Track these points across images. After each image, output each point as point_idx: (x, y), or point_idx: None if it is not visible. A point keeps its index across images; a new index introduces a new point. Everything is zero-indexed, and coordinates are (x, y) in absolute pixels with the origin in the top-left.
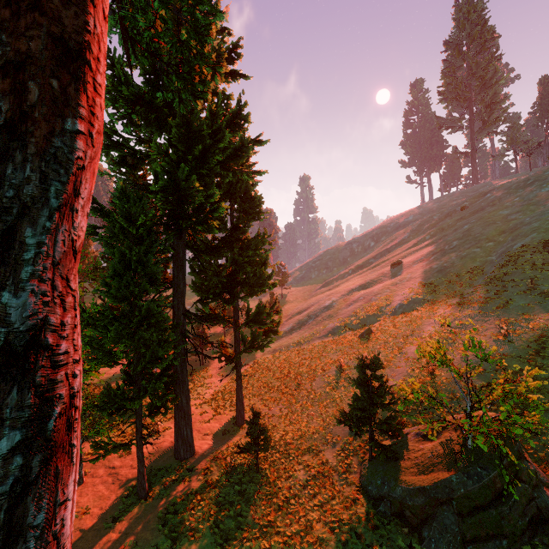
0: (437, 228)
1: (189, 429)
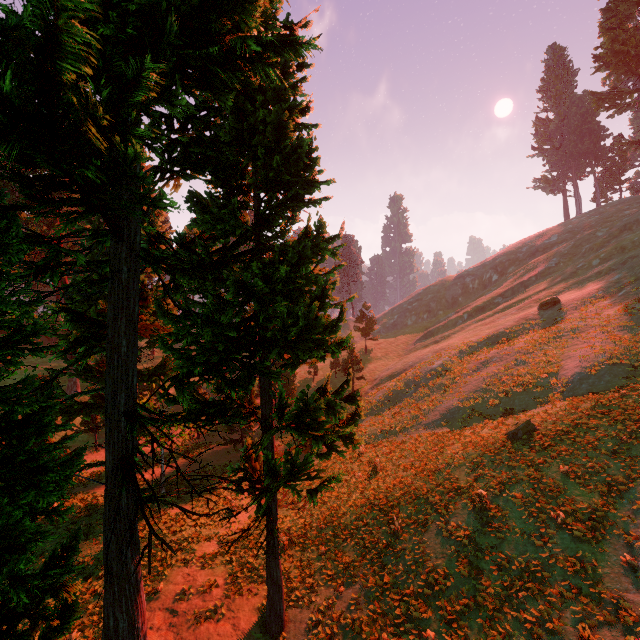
0: (610, 248)
1: None
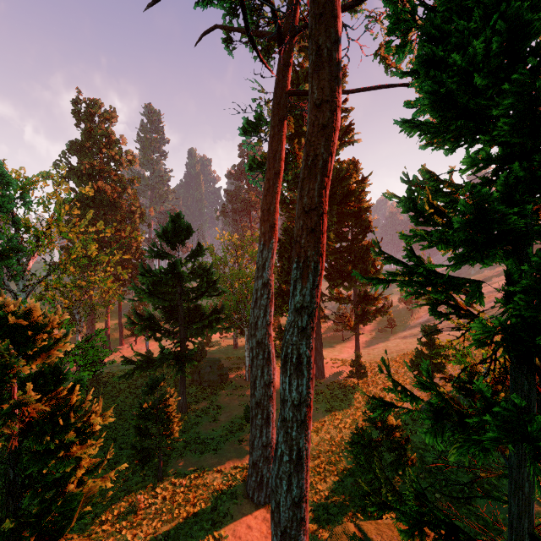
0: None
1: (321, 362)
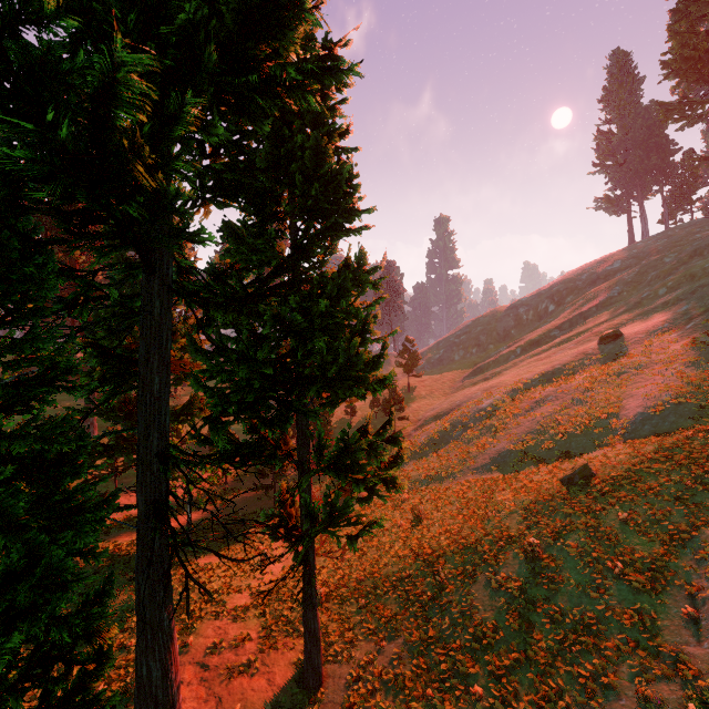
0: (678, 275)
1: None
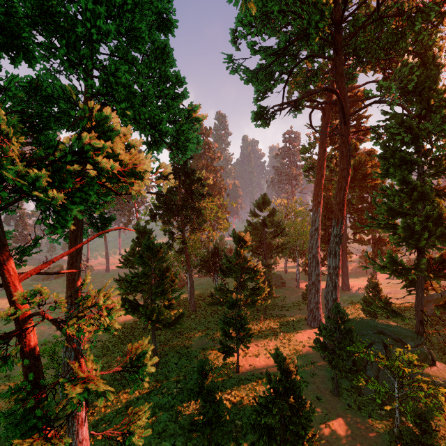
0: None
1: (347, 281)
